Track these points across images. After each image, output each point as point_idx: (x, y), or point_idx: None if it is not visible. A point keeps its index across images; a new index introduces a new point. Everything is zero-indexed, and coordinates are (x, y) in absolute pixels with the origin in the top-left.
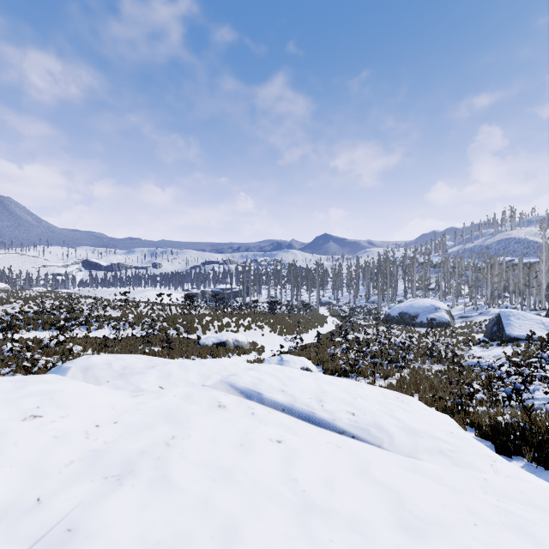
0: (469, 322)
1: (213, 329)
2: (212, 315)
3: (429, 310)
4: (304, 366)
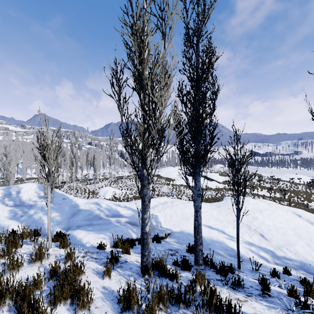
0: None
1: None
2: None
3: None
4: None
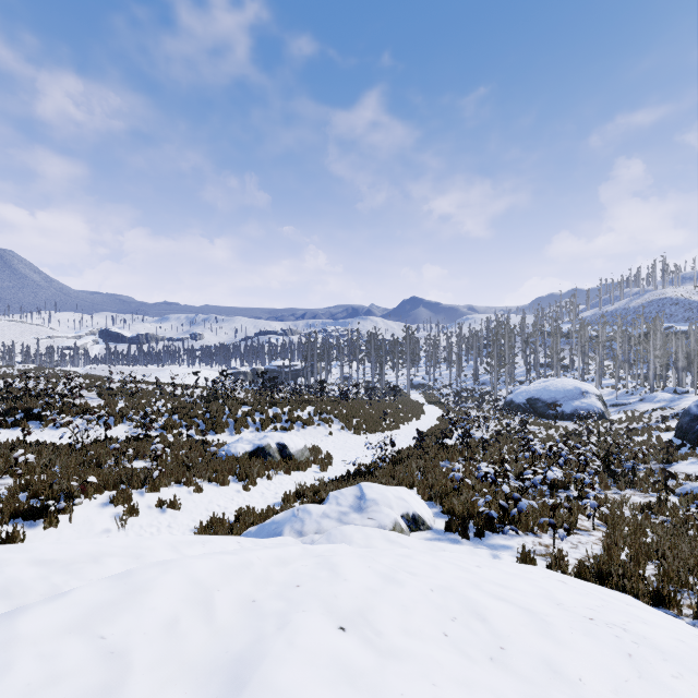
0: (630, 412)
1: (252, 425)
2: (252, 403)
3: (572, 396)
4: (407, 511)
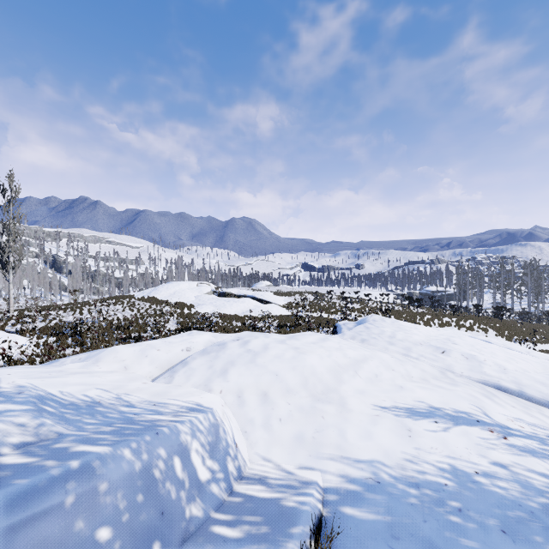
0: None
1: (433, 326)
2: (431, 314)
3: None
4: None
